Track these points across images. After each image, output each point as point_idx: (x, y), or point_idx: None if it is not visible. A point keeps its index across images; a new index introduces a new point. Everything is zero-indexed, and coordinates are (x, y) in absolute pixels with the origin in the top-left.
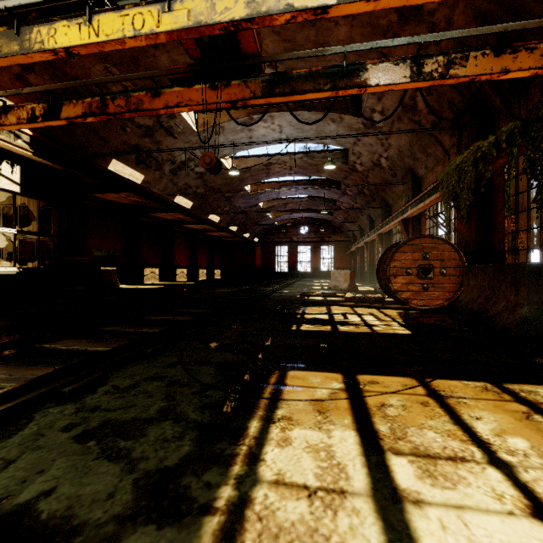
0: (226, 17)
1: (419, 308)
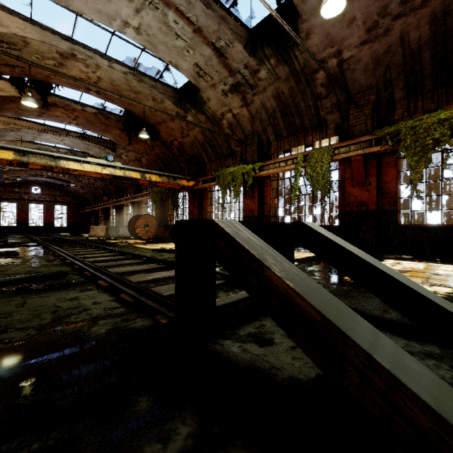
0: (118, 174)
1: (146, 238)
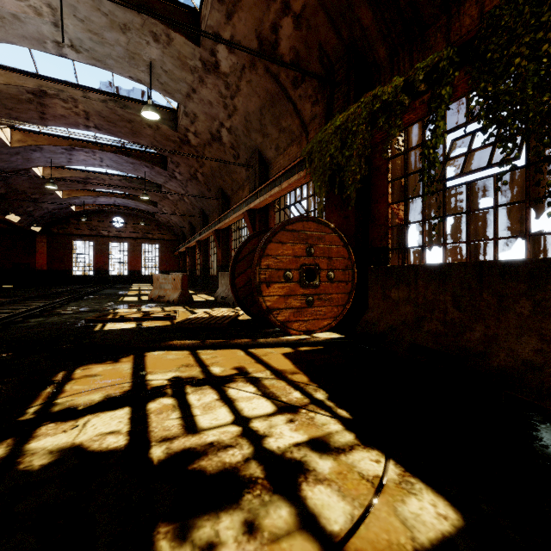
0: None
1: (314, 340)
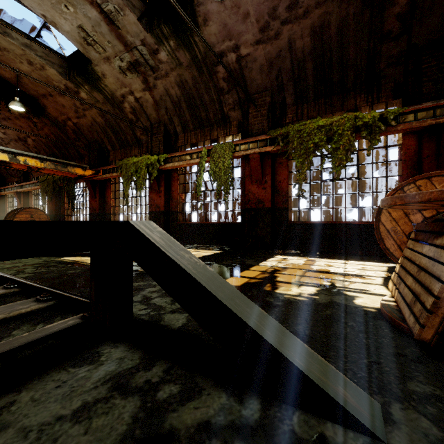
0: None
1: None
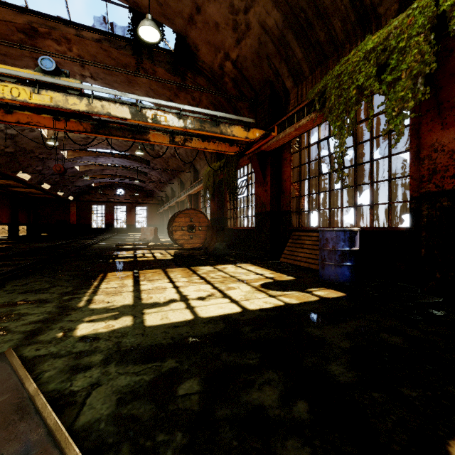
0: (74, 107)
1: (186, 248)
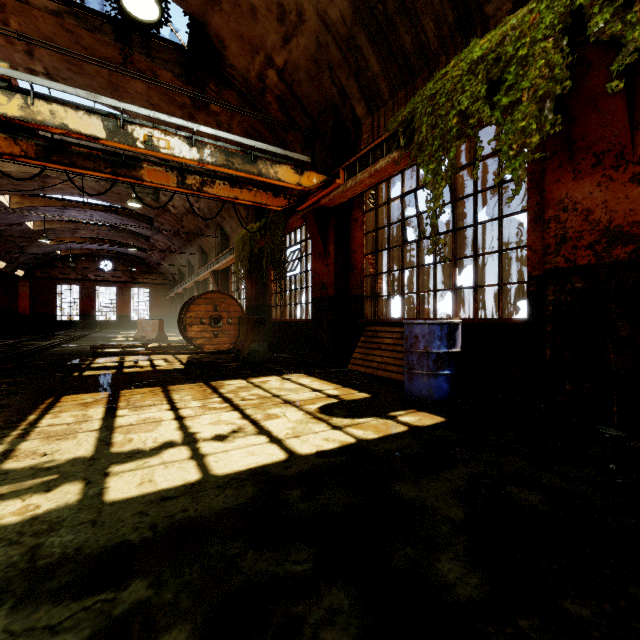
0: None
1: (208, 351)
